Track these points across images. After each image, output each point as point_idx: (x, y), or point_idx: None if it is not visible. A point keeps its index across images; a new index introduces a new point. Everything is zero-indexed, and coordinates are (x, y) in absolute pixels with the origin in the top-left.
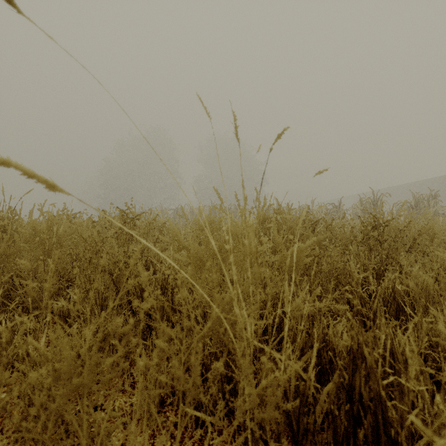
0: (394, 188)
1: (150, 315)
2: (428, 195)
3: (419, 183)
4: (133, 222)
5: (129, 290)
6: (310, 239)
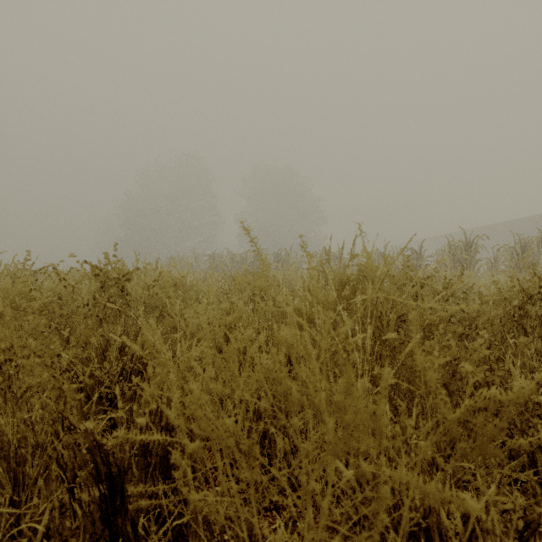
0: (482, 229)
1: (114, 498)
2: (539, 237)
3: (514, 222)
4: (119, 285)
5: (60, 454)
6: (440, 327)
